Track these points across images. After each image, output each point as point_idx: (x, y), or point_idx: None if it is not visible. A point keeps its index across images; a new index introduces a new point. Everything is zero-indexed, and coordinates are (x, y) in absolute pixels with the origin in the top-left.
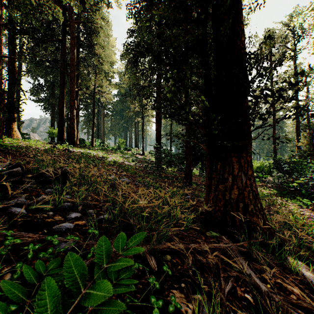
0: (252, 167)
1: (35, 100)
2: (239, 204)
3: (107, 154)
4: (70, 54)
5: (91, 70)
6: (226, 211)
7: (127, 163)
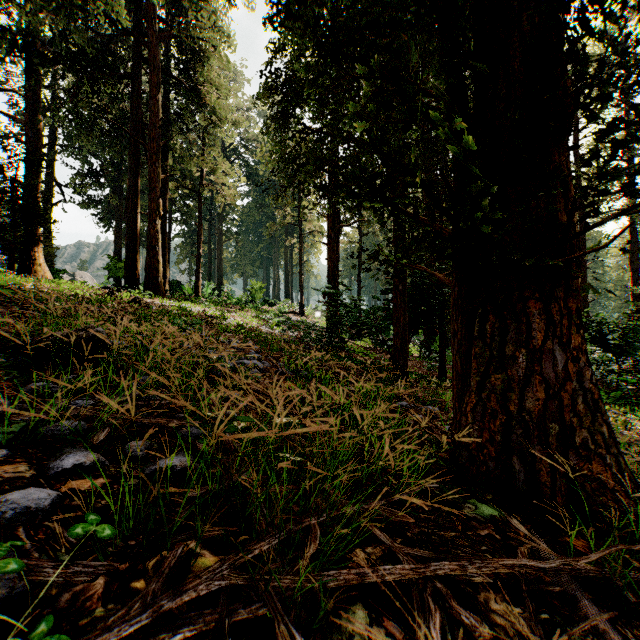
0: (582, 327)
1: (83, 204)
2: (549, 427)
3: (226, 312)
4: (149, 102)
5: (197, 142)
6: (510, 443)
7: (266, 329)
